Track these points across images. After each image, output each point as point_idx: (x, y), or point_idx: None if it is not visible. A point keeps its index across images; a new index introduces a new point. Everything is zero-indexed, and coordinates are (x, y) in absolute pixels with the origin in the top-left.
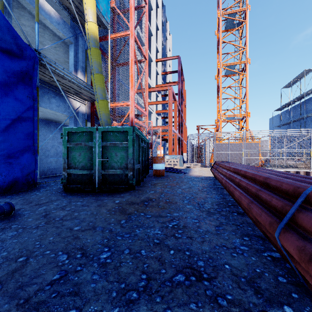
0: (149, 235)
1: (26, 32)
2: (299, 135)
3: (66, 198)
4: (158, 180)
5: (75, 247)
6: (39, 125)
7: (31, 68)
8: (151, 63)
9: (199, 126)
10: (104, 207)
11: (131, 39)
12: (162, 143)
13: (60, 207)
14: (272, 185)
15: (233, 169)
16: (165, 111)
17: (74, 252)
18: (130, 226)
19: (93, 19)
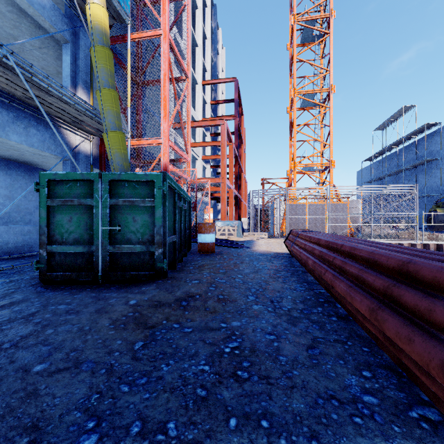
0: (187, 376)
1: None
2: (400, 194)
3: (41, 296)
4: (205, 260)
5: (20, 425)
6: (13, 172)
7: None
8: (195, 86)
9: (264, 179)
10: (106, 315)
11: (164, 43)
12: (212, 203)
13: (23, 318)
14: (424, 278)
15: (327, 243)
16: (215, 157)
17: (12, 441)
18: (151, 356)
19: None
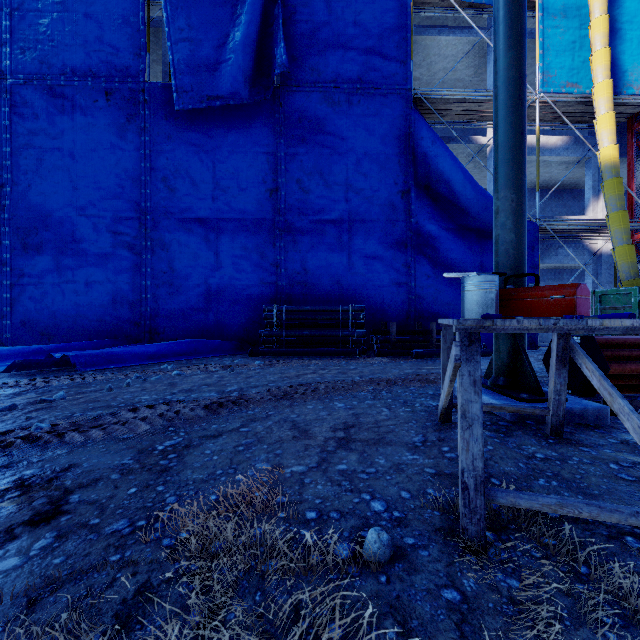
0: None
1: (528, 172)
2: None
3: None
4: None
5: None
6: (545, 277)
7: (532, 240)
8: None
9: None
10: None
11: None
12: None
13: None
14: None
15: None
16: None
17: None
18: None
19: (609, 140)
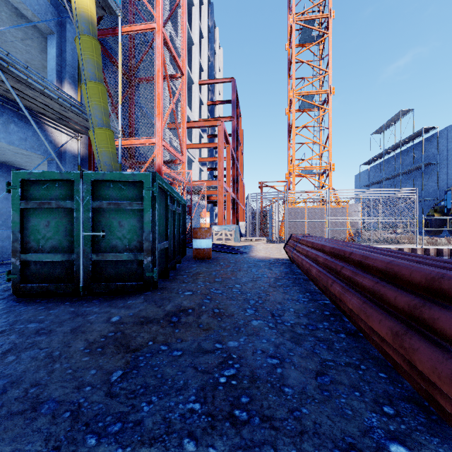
0: (173, 419)
1: None
2: (400, 197)
3: (10, 312)
4: (200, 267)
5: None
6: None
7: None
8: (191, 86)
9: (262, 182)
10: (82, 336)
11: (157, 37)
12: (209, 206)
13: None
14: None
15: (332, 250)
16: (212, 159)
17: None
18: (130, 390)
19: None
